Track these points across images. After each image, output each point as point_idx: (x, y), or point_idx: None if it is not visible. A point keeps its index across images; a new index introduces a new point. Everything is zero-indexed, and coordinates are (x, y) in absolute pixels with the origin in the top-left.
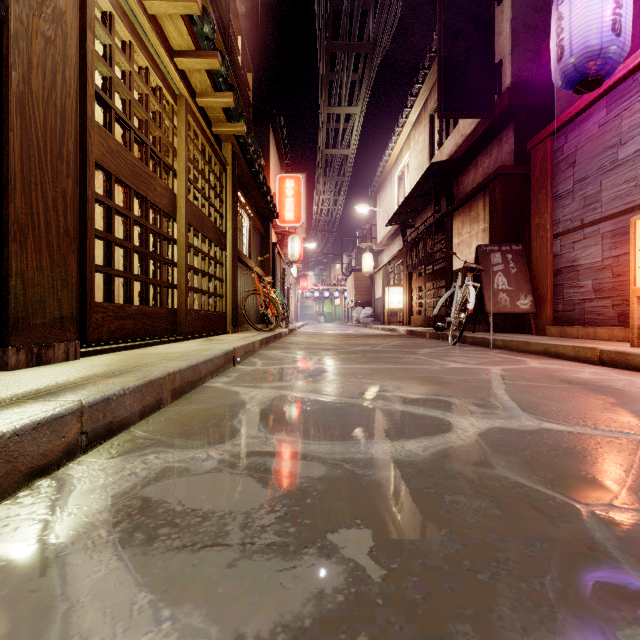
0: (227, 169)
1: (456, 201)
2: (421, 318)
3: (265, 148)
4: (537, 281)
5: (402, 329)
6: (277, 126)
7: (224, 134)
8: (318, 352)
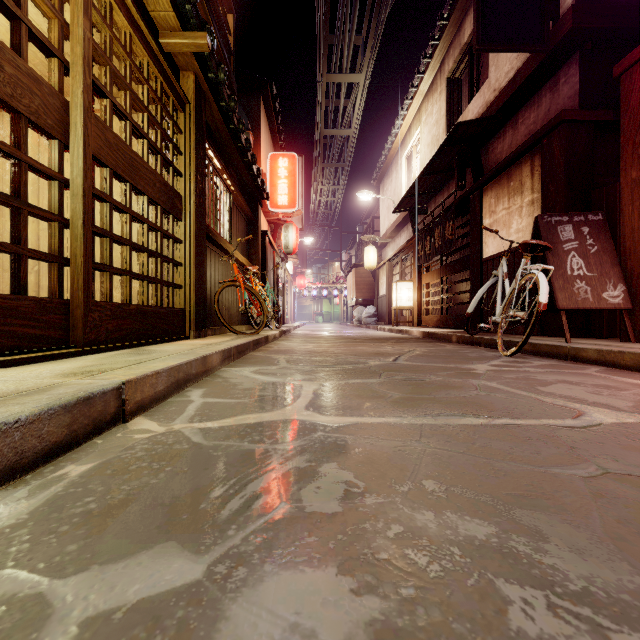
0: (187, 108)
1: (484, 174)
2: (436, 318)
3: (254, 121)
4: (634, 263)
5: (416, 331)
6: (268, 97)
7: (181, 55)
8: (314, 371)
